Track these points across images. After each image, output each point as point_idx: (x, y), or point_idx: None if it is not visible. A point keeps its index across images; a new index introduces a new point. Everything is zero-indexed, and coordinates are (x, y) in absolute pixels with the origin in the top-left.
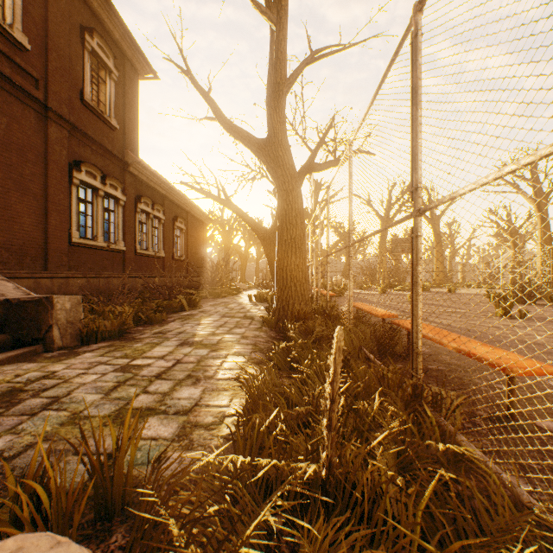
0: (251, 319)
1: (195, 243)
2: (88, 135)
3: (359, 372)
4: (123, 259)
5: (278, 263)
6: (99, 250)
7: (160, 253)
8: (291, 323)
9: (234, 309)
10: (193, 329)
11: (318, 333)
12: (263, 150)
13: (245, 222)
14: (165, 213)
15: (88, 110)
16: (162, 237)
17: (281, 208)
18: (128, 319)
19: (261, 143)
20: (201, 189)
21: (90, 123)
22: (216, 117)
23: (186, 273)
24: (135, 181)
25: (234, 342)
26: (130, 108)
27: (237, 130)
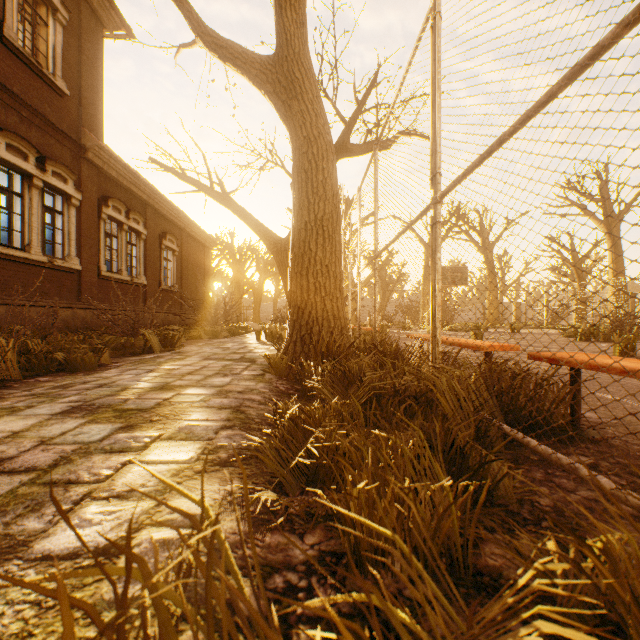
0: (249, 362)
1: (193, 270)
2: (11, 90)
3: (637, 559)
4: (77, 283)
5: (294, 264)
6: (35, 266)
7: (139, 279)
8: (316, 365)
9: (229, 349)
10: (134, 379)
11: (376, 383)
12: (268, 73)
13: (251, 227)
14: (147, 227)
15: (13, 55)
16: (142, 257)
17: (298, 169)
18: (7, 361)
19: (265, 63)
20: (184, 174)
21: (17, 75)
22: (191, 28)
23: (179, 309)
24: (98, 175)
25: (194, 404)
26: (90, 71)
27: (225, 43)
